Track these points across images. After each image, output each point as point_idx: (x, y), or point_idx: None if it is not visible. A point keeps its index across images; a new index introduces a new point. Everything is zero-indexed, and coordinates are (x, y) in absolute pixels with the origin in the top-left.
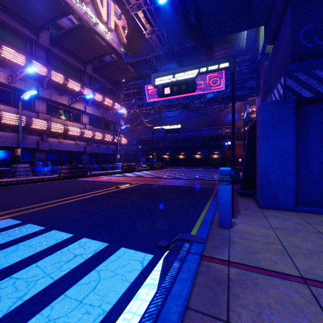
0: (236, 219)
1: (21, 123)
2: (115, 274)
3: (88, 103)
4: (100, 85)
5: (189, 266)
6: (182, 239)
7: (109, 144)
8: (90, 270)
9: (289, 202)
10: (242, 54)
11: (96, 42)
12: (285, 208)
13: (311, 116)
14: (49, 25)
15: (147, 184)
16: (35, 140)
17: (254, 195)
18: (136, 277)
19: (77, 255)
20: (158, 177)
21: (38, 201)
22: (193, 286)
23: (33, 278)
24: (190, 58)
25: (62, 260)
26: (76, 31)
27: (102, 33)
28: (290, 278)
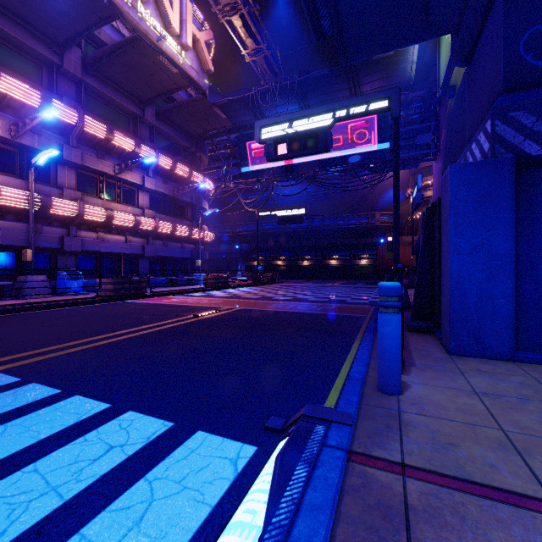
0: (408, 377)
1: (33, 206)
2: (183, 488)
3: (148, 171)
4: (168, 142)
5: (326, 476)
6: (311, 417)
7: (184, 242)
8: (134, 480)
9: (503, 344)
10: (410, 89)
11: (161, 68)
12: (496, 355)
13: None
14: (81, 38)
15: (247, 310)
16: (57, 235)
17: (436, 331)
18: (222, 496)
19: (114, 446)
20: (267, 298)
21: (55, 341)
22: (336, 524)
23: (24, 496)
24: (321, 96)
25: (84, 456)
26: (127, 48)
27: (171, 52)
28: (530, 505)
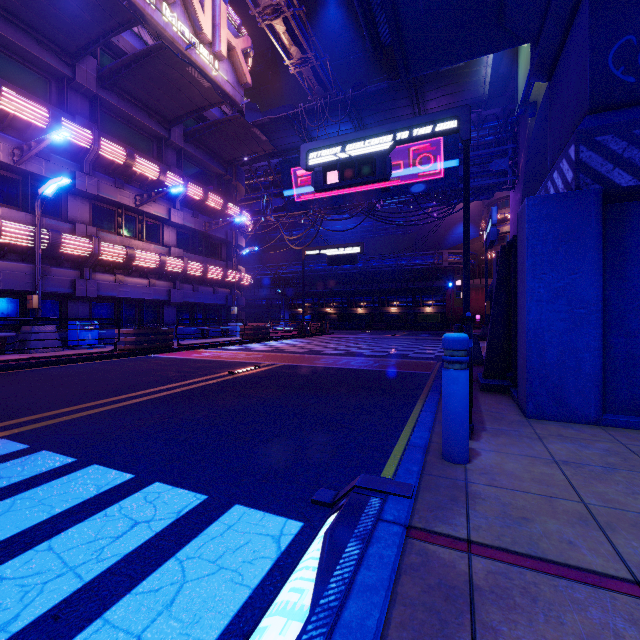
0: (478, 443)
1: (40, 244)
2: (219, 568)
3: (175, 203)
4: (198, 168)
5: (381, 554)
6: (365, 488)
7: (217, 286)
8: (163, 559)
9: (588, 405)
10: (483, 106)
11: (191, 81)
12: (580, 417)
13: (634, 225)
14: (96, 47)
15: (291, 366)
16: (68, 278)
17: (511, 390)
18: (263, 577)
19: (139, 522)
20: (315, 352)
21: (68, 402)
22: (392, 605)
23: (38, 577)
24: (379, 114)
25: (105, 533)
26: (151, 58)
27: (202, 63)
28: (610, 585)
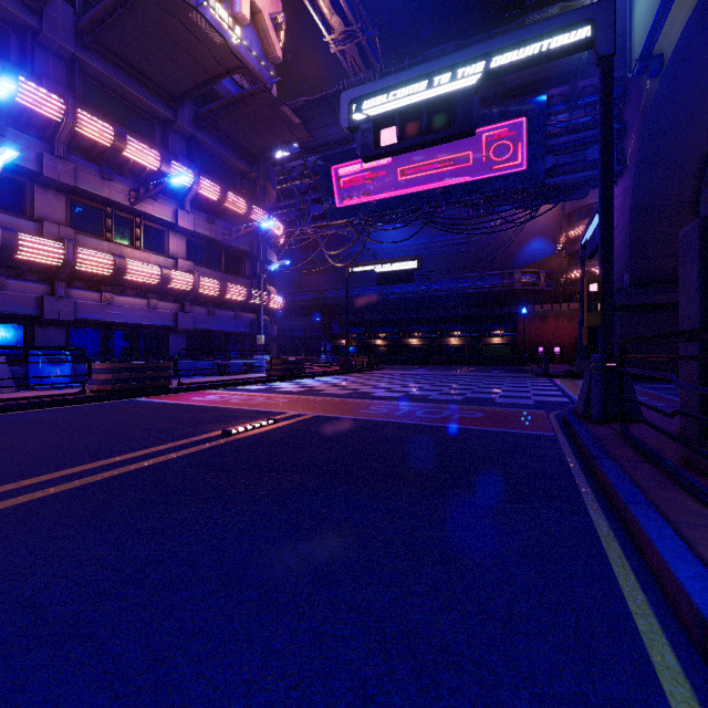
0: None
1: None
2: None
3: (183, 203)
4: (216, 162)
5: None
6: None
7: (240, 310)
8: None
9: None
10: (579, 74)
11: (197, 36)
12: None
13: None
14: None
15: (325, 419)
16: (33, 294)
17: None
18: None
19: None
20: (361, 394)
21: None
22: None
23: None
24: None
25: None
26: None
27: (218, 26)
28: None
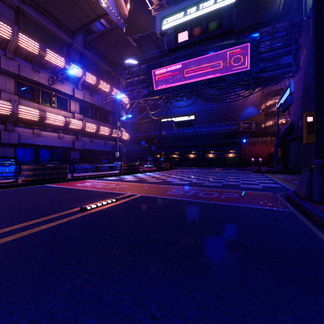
0: None
1: None
2: None
3: (77, 85)
4: (95, 66)
5: None
6: None
7: (107, 139)
8: None
9: None
10: (277, 20)
11: None
12: None
13: None
14: None
15: (147, 198)
16: None
17: None
18: None
19: None
20: (167, 182)
21: None
22: None
23: None
24: None
25: None
26: None
27: None
28: None
